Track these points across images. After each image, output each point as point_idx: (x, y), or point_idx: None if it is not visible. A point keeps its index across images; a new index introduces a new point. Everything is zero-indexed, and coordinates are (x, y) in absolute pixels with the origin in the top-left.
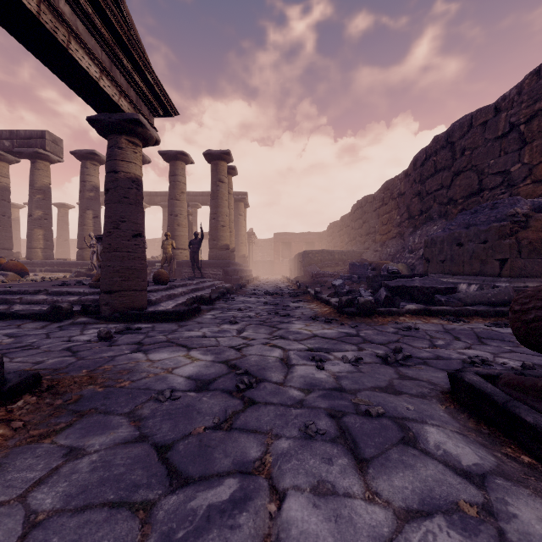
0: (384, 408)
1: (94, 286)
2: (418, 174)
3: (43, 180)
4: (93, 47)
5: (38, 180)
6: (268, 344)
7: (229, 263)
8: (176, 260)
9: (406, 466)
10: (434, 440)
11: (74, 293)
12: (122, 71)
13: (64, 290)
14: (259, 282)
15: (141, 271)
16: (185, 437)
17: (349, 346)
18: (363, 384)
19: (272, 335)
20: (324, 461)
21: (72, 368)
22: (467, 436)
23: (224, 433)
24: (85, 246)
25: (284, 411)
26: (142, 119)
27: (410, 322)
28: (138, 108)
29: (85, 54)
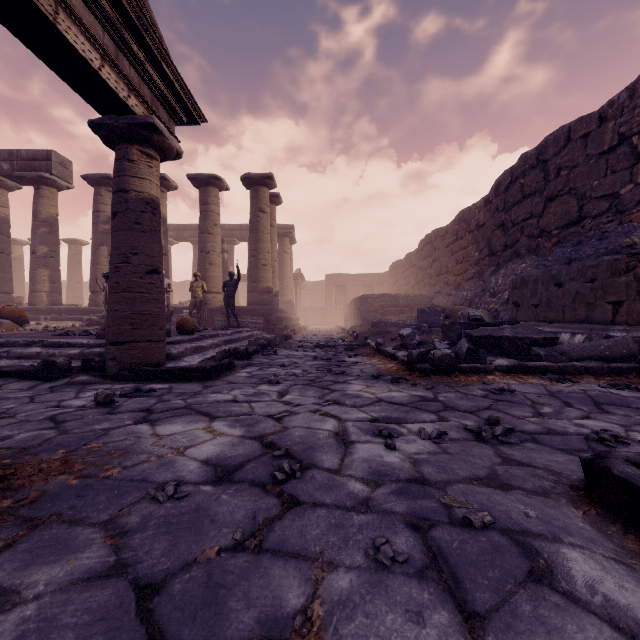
0: (490, 514)
1: (101, 336)
2: (502, 201)
3: (49, 210)
4: (92, 25)
5: (43, 210)
6: (317, 411)
7: (272, 310)
8: (208, 306)
9: (549, 629)
10: (581, 575)
11: (75, 345)
12: (132, 61)
13: (64, 342)
14: (308, 332)
15: (157, 317)
16: (187, 567)
17: (426, 415)
18: (454, 472)
19: (323, 400)
20: (410, 618)
21: (46, 447)
22: (632, 567)
23: (249, 558)
24: (99, 290)
25: (342, 517)
26: (158, 124)
27: (501, 382)
28: (154, 111)
29: (81, 33)
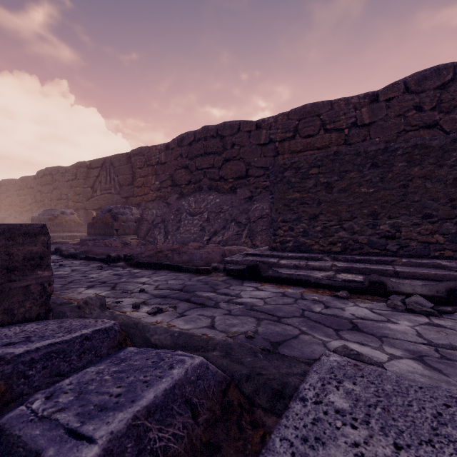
0: None
1: None
2: (40, 182)
3: None
4: None
5: None
6: None
7: None
8: None
9: None
10: None
11: None
12: None
13: None
14: None
15: None
16: None
17: None
18: None
19: None
20: None
21: None
22: None
23: None
24: None
25: None
26: None
27: None
28: None
29: None
